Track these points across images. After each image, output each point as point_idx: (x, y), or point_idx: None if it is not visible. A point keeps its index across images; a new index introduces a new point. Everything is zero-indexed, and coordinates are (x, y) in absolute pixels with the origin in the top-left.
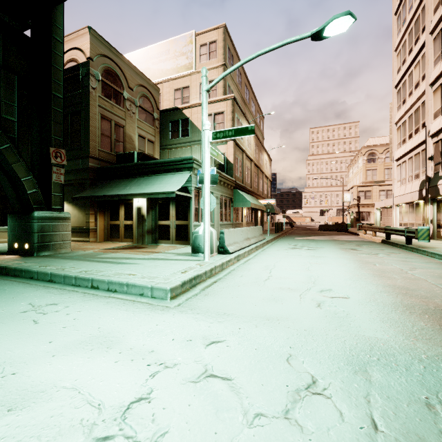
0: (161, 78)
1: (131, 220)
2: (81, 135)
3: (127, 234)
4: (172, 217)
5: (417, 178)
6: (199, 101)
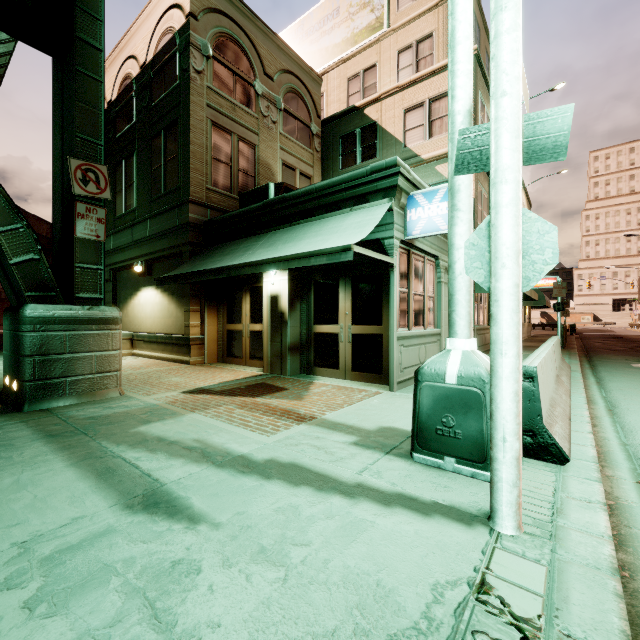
0: (324, 64)
1: (262, 323)
2: (178, 165)
3: (255, 351)
4: (343, 317)
5: None
6: (398, 83)
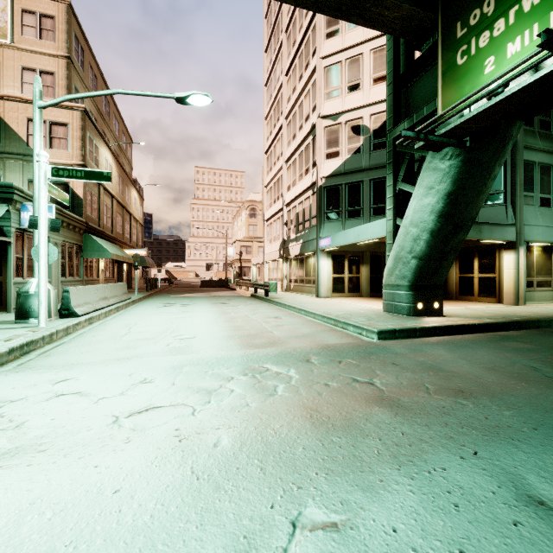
0: None
1: None
2: None
3: None
4: None
5: (279, 239)
6: (22, 95)
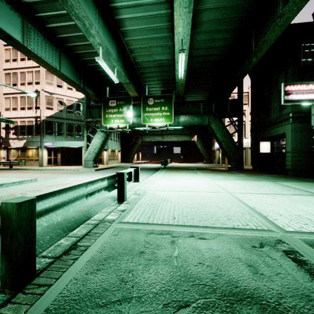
0: None
1: None
2: None
3: None
4: None
5: None
6: None
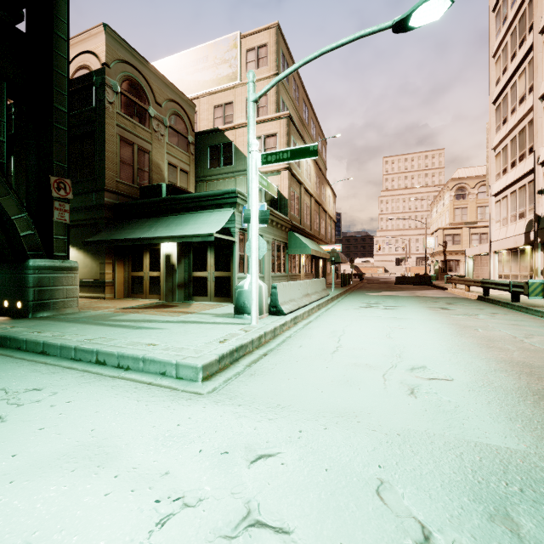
0: (197, 92)
1: (158, 271)
2: (94, 163)
3: (153, 289)
4: (210, 267)
5: (522, 217)
6: (246, 121)
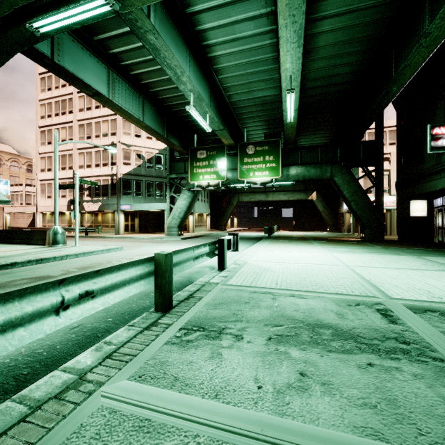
0: None
1: None
2: None
3: None
4: None
5: (64, 197)
6: None
